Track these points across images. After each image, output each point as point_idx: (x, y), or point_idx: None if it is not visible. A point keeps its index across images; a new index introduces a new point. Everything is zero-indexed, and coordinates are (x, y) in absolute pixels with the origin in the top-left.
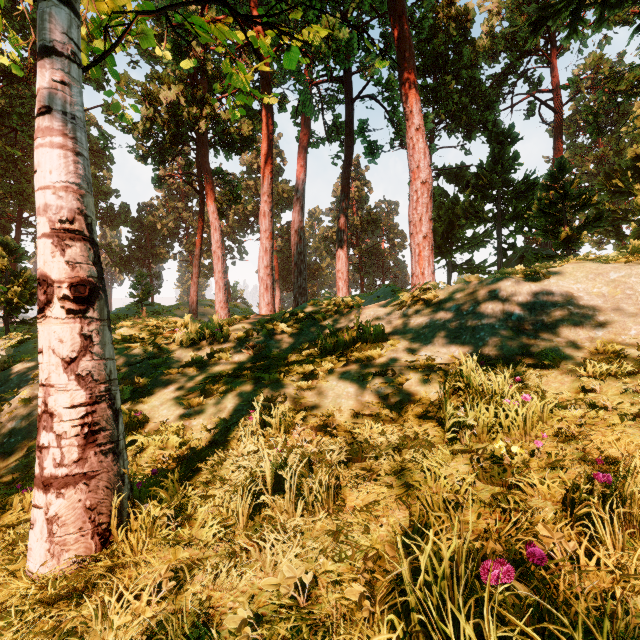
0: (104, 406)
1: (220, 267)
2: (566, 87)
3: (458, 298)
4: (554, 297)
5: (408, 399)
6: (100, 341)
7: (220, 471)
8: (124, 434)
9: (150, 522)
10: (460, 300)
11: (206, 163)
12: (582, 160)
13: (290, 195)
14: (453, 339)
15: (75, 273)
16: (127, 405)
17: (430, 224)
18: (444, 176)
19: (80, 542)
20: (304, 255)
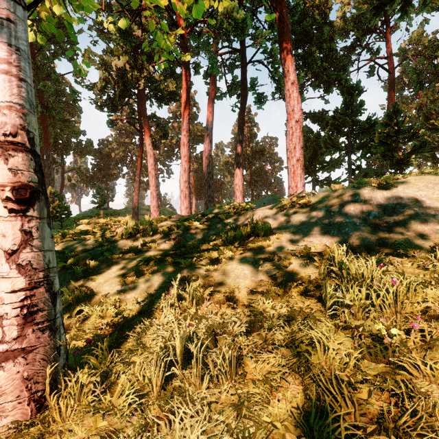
0: (42, 290)
1: (154, 182)
2: (397, 54)
3: (326, 202)
4: (402, 201)
5: (291, 280)
6: (39, 236)
7: (144, 338)
8: (61, 312)
9: (79, 389)
10: (328, 204)
11: (144, 110)
12: (407, 107)
13: (202, 133)
14: (324, 233)
15: (17, 178)
16: (80, 282)
17: (301, 151)
18: (310, 118)
19: (17, 408)
20: (212, 174)
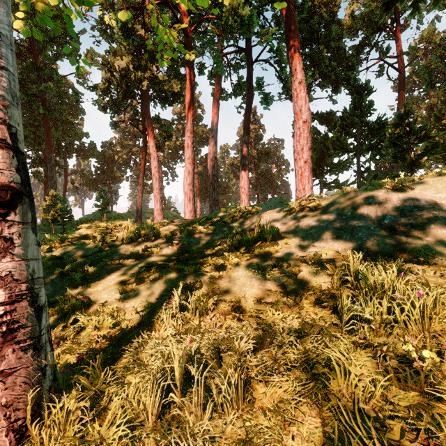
0: (25, 304)
1: (157, 185)
2: (408, 53)
3: (338, 205)
4: (420, 204)
5: (301, 288)
6: (22, 243)
7: (142, 353)
8: (48, 328)
9: (65, 417)
10: (339, 207)
11: (147, 112)
12: (417, 108)
13: (207, 135)
14: (335, 238)
15: None
16: (78, 289)
17: (309, 152)
18: (317, 120)
19: None
20: (217, 176)
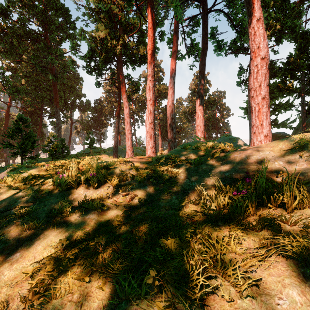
0: None
1: (128, 127)
2: None
3: None
4: None
5: None
6: None
7: None
8: None
9: None
10: None
11: (121, 72)
12: None
13: (166, 91)
14: None
15: None
16: None
17: (267, 88)
18: None
19: None
20: (174, 119)
